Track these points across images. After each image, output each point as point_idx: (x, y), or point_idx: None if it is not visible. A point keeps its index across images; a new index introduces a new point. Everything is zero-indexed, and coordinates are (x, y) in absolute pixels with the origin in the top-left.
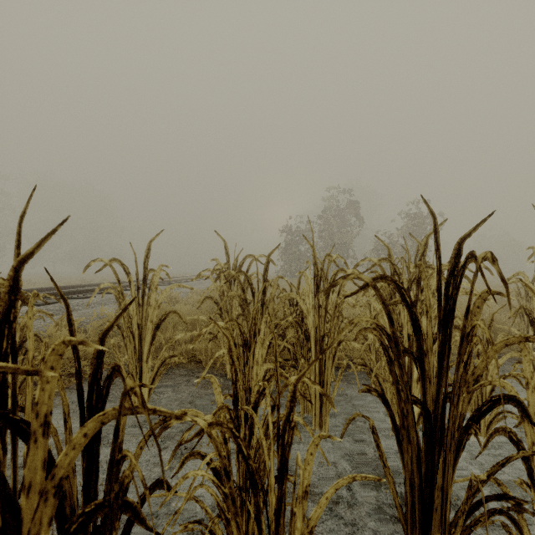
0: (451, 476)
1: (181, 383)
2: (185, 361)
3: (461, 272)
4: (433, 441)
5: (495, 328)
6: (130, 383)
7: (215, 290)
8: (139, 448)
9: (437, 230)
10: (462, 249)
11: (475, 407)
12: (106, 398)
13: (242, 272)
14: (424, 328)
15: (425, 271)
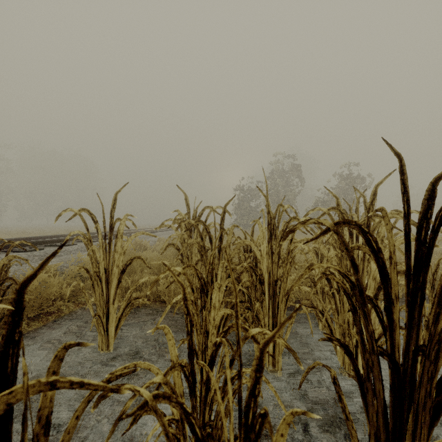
0: (427, 437)
1: (146, 321)
2: (148, 302)
3: (441, 213)
4: (402, 396)
5: None
6: (24, 363)
7: (176, 238)
8: (74, 418)
9: (404, 171)
10: (437, 190)
11: None
12: (16, 370)
13: (201, 221)
14: (372, 274)
15: (388, 215)
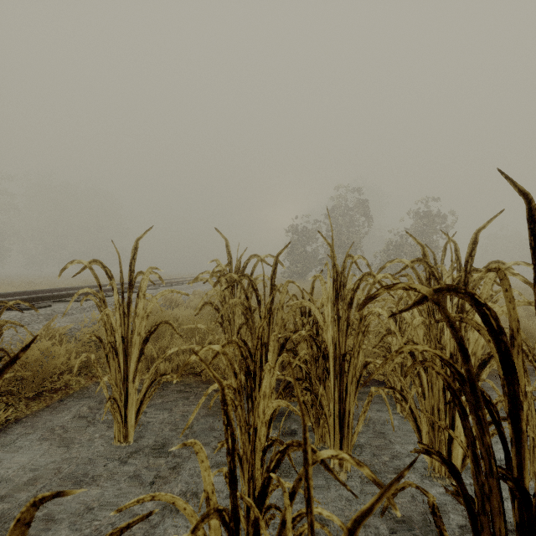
0: None
1: (177, 401)
2: (179, 379)
3: None
4: None
5: (526, 336)
6: None
7: (215, 295)
8: None
9: (535, 217)
10: None
11: (533, 444)
12: None
13: (246, 275)
14: (472, 347)
15: (507, 278)
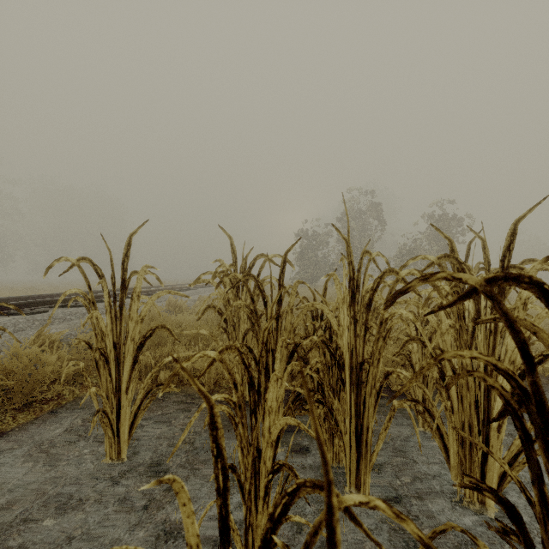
0: None
1: (177, 413)
2: (177, 390)
3: None
4: None
5: None
6: None
7: (218, 298)
8: None
9: None
10: None
11: None
12: None
13: (251, 274)
14: (509, 355)
15: None
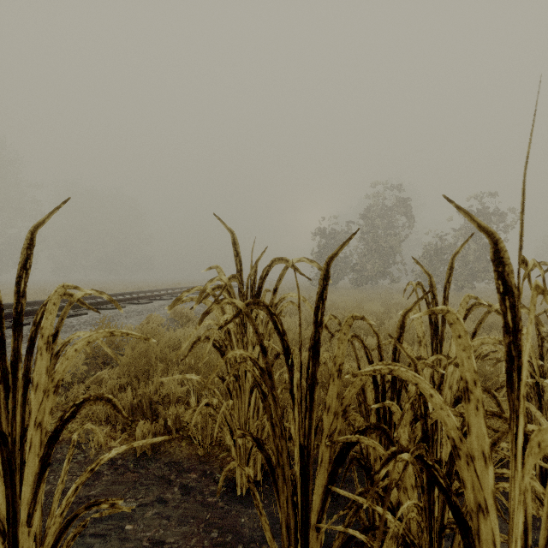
0: None
1: (149, 505)
2: (128, 508)
3: None
4: None
5: None
6: None
7: (211, 329)
8: None
9: None
10: None
11: None
12: None
13: (261, 301)
14: None
15: None
